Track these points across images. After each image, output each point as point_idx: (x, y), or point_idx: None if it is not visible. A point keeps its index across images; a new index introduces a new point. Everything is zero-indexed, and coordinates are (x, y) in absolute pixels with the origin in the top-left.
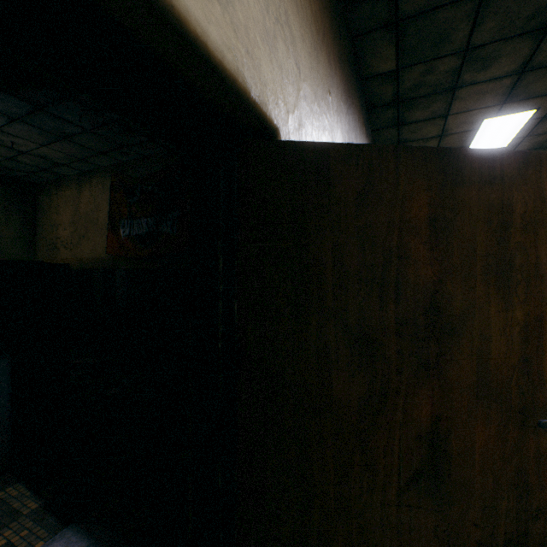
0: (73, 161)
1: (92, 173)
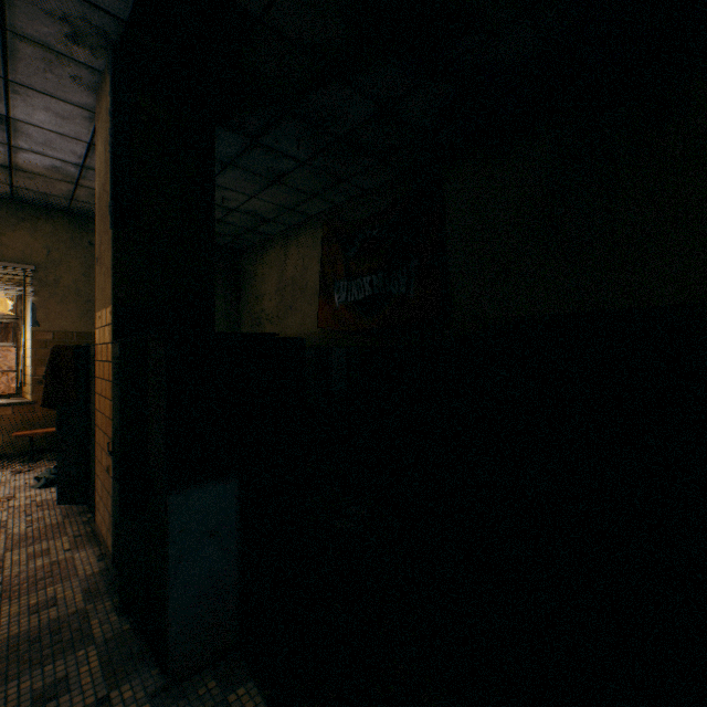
0: (281, 213)
1: (300, 227)
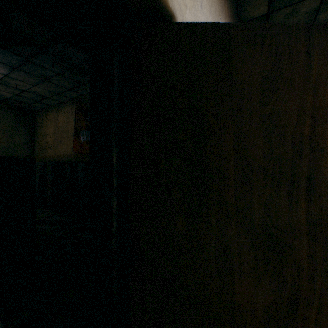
0: (53, 95)
1: (65, 103)
